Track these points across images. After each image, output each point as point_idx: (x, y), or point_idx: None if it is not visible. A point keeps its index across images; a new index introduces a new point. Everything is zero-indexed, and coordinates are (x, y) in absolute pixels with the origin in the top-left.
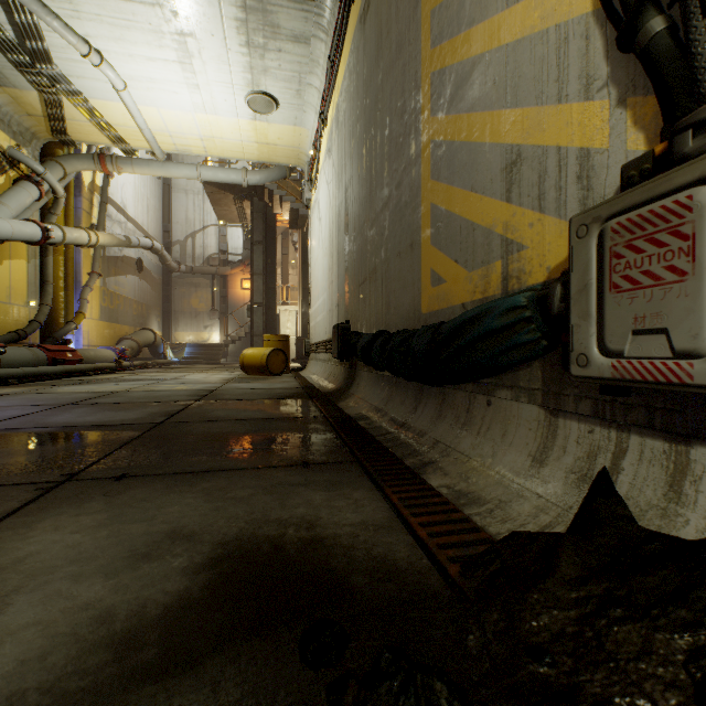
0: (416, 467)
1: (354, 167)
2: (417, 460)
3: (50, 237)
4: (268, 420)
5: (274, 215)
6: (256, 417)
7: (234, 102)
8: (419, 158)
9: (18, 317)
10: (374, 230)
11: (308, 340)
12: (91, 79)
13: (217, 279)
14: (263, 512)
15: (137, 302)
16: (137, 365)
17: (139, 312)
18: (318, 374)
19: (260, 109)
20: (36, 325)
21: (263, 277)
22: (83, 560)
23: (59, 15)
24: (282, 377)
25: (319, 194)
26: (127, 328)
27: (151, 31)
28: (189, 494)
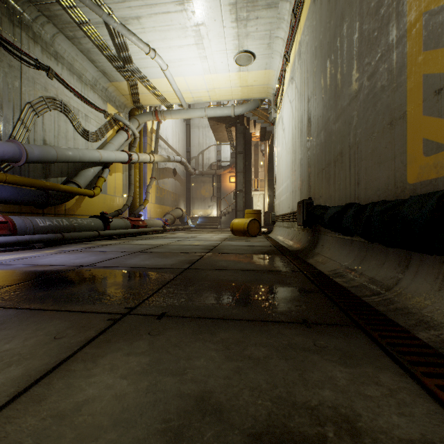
0: (438, 346)
1: (317, 80)
2: (432, 335)
3: (132, 159)
4: (258, 272)
5: (249, 134)
6: (248, 268)
7: (227, 62)
8: (403, 38)
9: (118, 203)
10: (339, 122)
11: (273, 213)
12: (150, 68)
13: (215, 177)
14: (285, 387)
15: (173, 193)
16: (173, 229)
17: (174, 199)
18: (282, 236)
19: (243, 63)
20: (126, 207)
21: (242, 174)
22: (123, 425)
23: (135, 34)
24: (258, 238)
25: (282, 112)
26: (168, 208)
27: (180, 28)
28: (211, 345)
